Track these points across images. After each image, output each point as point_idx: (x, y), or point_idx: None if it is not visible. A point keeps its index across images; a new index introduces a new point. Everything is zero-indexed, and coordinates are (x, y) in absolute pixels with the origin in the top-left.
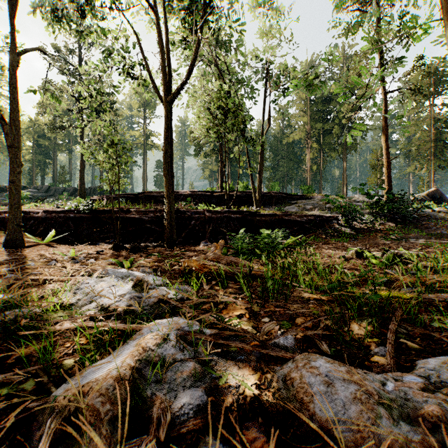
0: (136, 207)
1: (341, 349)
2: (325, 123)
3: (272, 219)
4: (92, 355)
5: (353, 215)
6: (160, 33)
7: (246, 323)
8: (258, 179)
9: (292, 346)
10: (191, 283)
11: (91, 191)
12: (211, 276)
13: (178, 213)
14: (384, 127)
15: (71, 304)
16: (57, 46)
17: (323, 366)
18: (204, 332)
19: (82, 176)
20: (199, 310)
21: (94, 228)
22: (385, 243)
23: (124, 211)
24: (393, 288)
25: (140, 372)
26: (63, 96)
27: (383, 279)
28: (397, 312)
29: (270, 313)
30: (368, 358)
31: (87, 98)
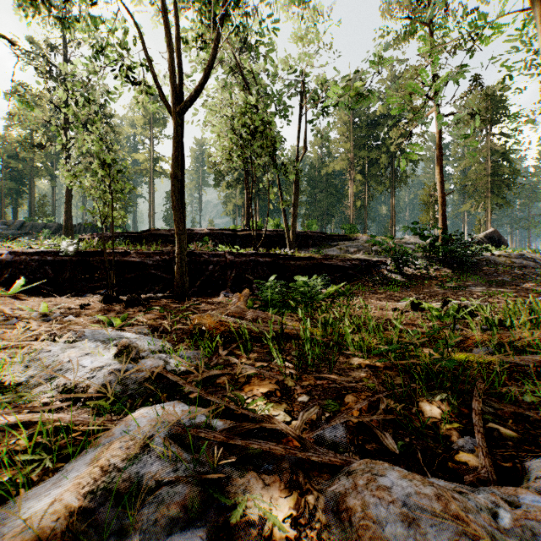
0: (138, 248)
1: (411, 442)
2: (371, 151)
3: (309, 264)
4: (30, 472)
5: (405, 260)
6: (167, 23)
7: (277, 404)
8: (292, 215)
9: (342, 441)
10: (203, 347)
11: (81, 228)
12: (230, 337)
13: (191, 255)
14: (438, 156)
15: (20, 384)
16: (33, 40)
17: (394, 481)
18: (213, 426)
19: (68, 208)
20: (210, 387)
21: (80, 275)
22: (441, 292)
23: (121, 253)
24: (463, 349)
25: (95, 510)
26: (43, 106)
27: (457, 339)
28: (478, 383)
29: (310, 389)
30: (451, 455)
31: (71, 105)
